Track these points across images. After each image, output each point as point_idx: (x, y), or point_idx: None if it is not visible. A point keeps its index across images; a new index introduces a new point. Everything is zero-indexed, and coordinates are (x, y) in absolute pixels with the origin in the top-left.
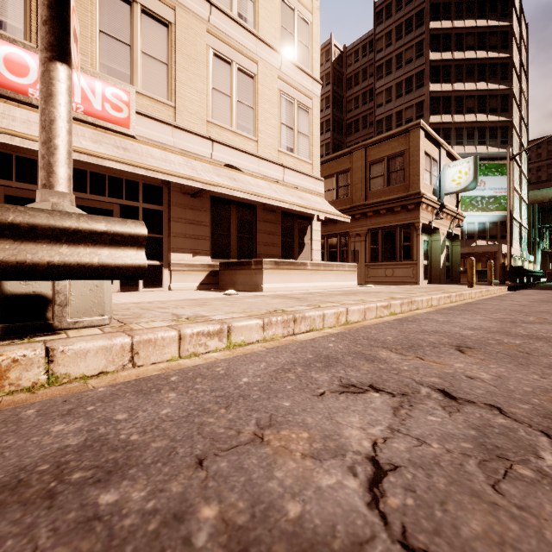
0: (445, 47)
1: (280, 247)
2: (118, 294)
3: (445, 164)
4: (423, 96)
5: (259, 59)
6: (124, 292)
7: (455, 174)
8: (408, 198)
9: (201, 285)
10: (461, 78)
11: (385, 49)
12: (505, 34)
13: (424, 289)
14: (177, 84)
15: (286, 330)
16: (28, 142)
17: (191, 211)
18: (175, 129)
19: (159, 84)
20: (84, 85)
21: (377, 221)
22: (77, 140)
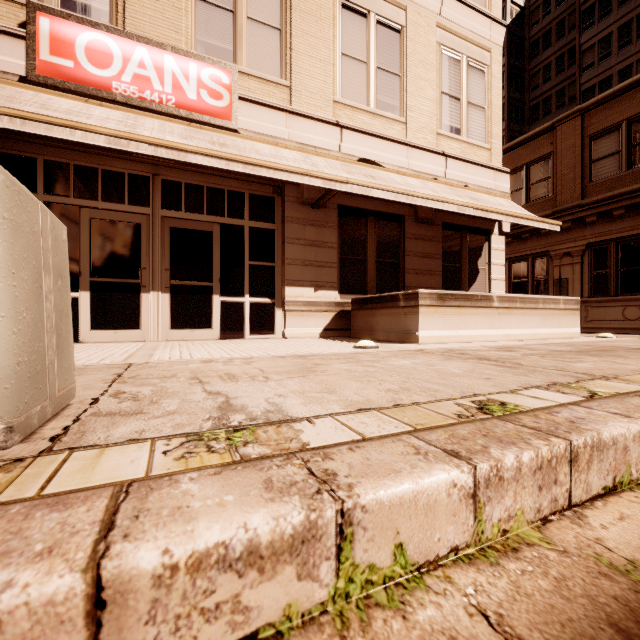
0: None
1: (440, 276)
2: (213, 343)
3: None
4: None
5: (408, 4)
6: (224, 340)
7: None
8: None
9: (325, 330)
10: None
11: None
12: None
13: None
14: (293, 55)
15: (547, 496)
16: (91, 136)
17: (312, 228)
18: (290, 116)
19: (270, 58)
20: (176, 70)
21: (605, 229)
22: (161, 136)
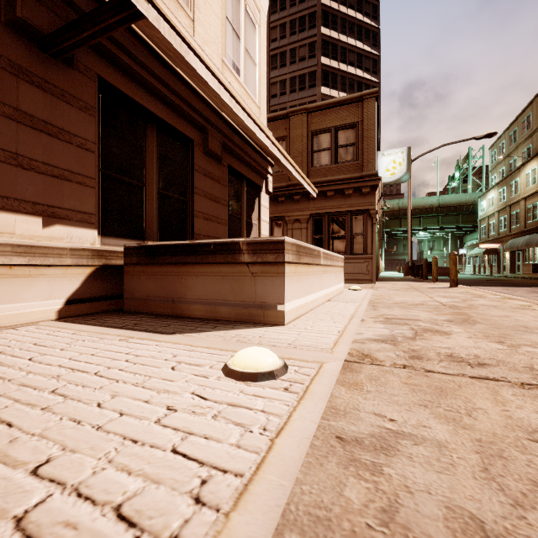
0: (333, 55)
1: (226, 226)
2: None
3: (379, 151)
4: (315, 96)
5: None
6: None
7: (390, 164)
8: (363, 179)
9: (71, 304)
10: (345, 88)
11: (280, 40)
12: (375, 62)
13: (440, 292)
14: None
15: None
16: None
17: (39, 94)
18: None
19: None
20: None
21: (322, 204)
22: None
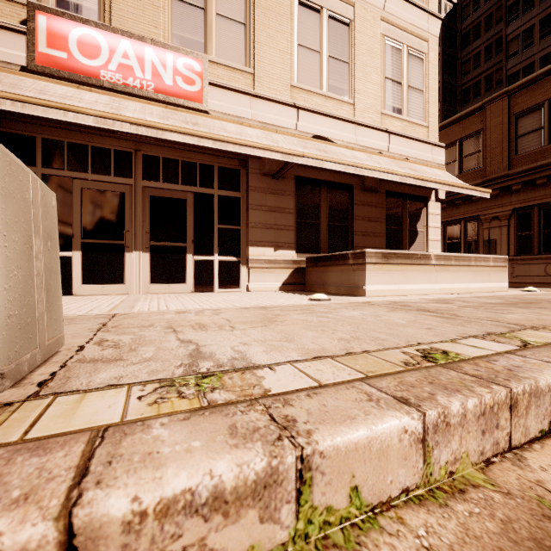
0: None
1: (384, 238)
2: (186, 295)
3: None
4: None
5: (356, 0)
6: (196, 293)
7: None
8: None
9: (284, 285)
10: None
11: None
12: None
13: None
14: (256, 46)
15: (490, 439)
16: (82, 117)
17: (273, 196)
18: (253, 99)
19: (236, 49)
20: (155, 59)
21: (529, 196)
22: (141, 116)
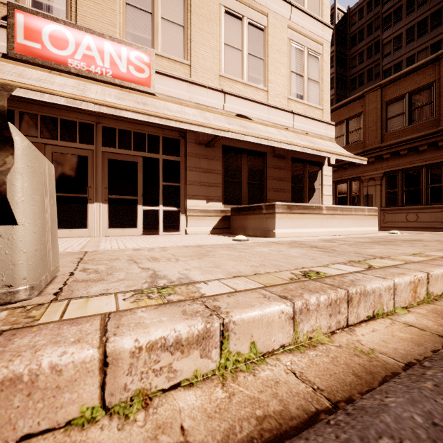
0: None
1: (290, 193)
2: (138, 237)
3: None
4: (440, 35)
5: (269, 12)
6: (146, 236)
7: None
8: (438, 134)
9: (214, 229)
10: None
11: None
12: None
13: None
14: (192, 44)
15: (334, 320)
16: (55, 98)
17: (205, 160)
18: (190, 85)
19: (177, 46)
20: (112, 52)
21: (395, 163)
22: (102, 97)
